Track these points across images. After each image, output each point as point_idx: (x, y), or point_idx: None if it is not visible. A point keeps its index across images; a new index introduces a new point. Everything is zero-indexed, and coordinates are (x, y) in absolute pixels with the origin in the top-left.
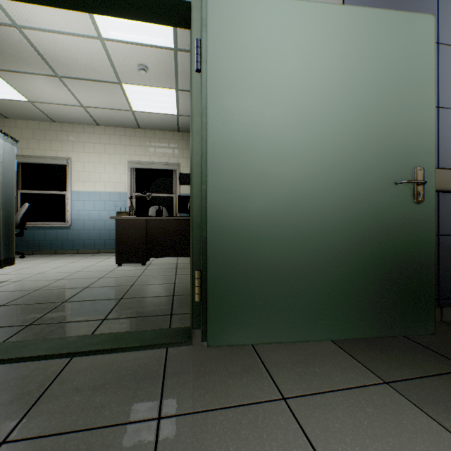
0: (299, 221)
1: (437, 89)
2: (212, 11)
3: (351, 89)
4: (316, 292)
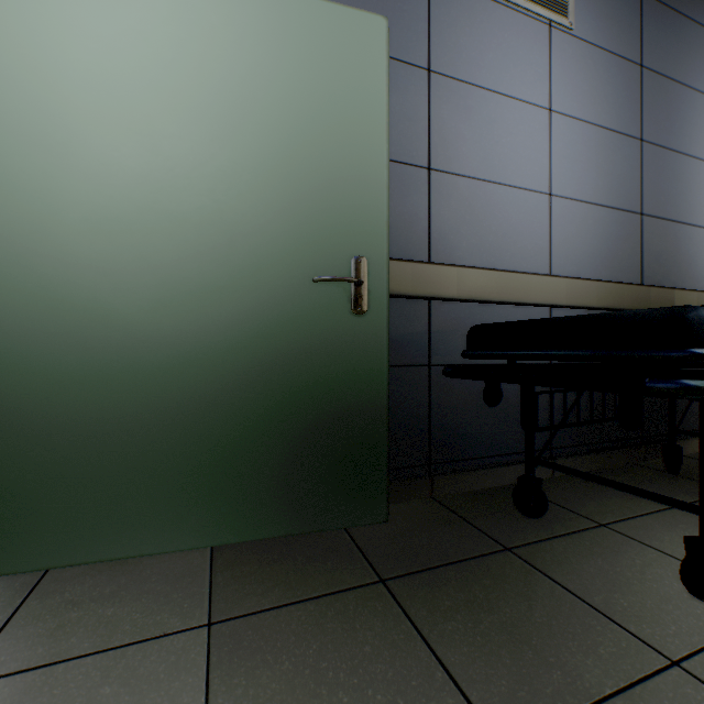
0: (135, 342)
1: (428, 142)
2: None
3: (239, 119)
4: (172, 467)
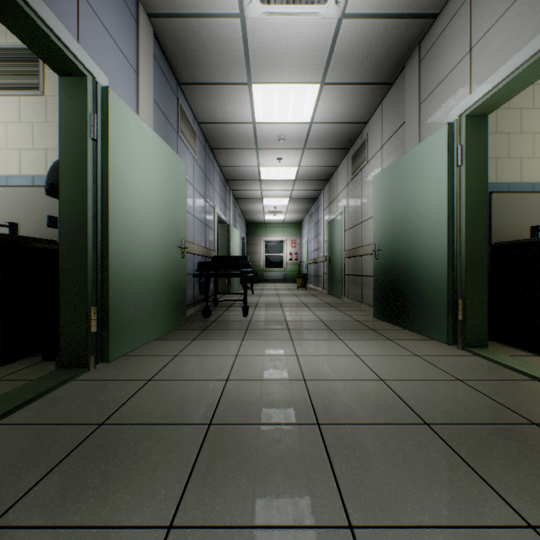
0: (149, 266)
1: None
2: (112, 105)
3: (165, 191)
4: (155, 310)
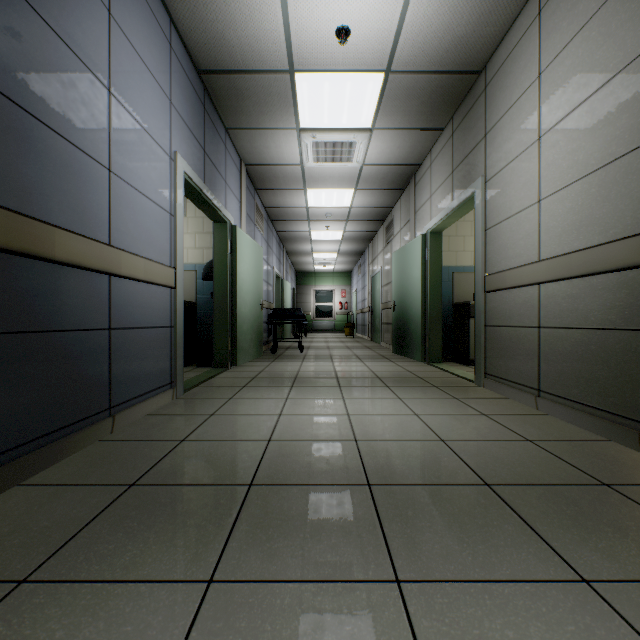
0: (248, 317)
1: None
2: (237, 234)
3: (254, 270)
4: (250, 343)
